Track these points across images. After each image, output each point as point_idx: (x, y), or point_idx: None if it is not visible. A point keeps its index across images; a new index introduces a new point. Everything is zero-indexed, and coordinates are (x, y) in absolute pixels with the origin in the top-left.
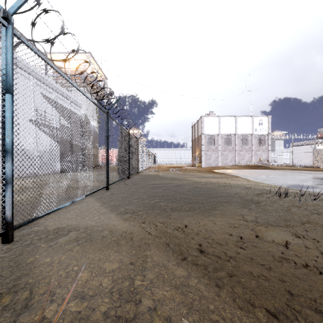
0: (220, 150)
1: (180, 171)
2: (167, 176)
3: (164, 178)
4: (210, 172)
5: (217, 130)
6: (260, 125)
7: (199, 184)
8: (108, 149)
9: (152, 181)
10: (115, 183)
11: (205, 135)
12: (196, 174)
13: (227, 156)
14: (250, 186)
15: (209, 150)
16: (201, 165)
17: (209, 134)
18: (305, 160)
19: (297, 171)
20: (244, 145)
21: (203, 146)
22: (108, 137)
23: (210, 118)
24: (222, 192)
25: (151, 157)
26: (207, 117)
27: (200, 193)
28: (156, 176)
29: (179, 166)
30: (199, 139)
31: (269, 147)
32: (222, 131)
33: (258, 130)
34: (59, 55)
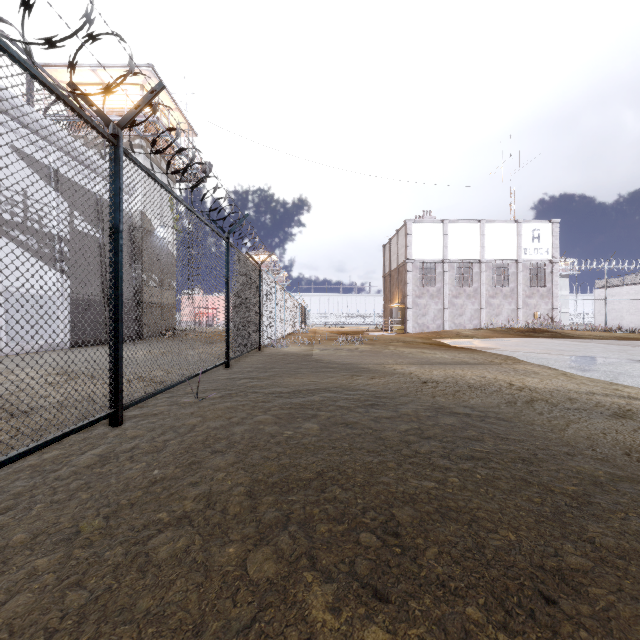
0: (447, 295)
1: (364, 344)
2: (334, 360)
3: (325, 366)
4: (436, 346)
5: (440, 252)
6: (534, 241)
7: (436, 392)
8: (119, 273)
9: (291, 380)
10: (175, 387)
11: (414, 262)
12: (405, 352)
13: (462, 309)
14: (613, 403)
15: (424, 296)
16: (405, 329)
17: (424, 260)
18: (630, 318)
19: (637, 343)
20: (499, 285)
21: (409, 286)
22: (117, 227)
23: (425, 225)
24: (557, 440)
25: (295, 311)
26: (418, 224)
27: (478, 453)
28: (303, 360)
29: (356, 331)
30: (400, 272)
31: (554, 289)
32: (451, 254)
33: (530, 251)
34: (79, 71)
